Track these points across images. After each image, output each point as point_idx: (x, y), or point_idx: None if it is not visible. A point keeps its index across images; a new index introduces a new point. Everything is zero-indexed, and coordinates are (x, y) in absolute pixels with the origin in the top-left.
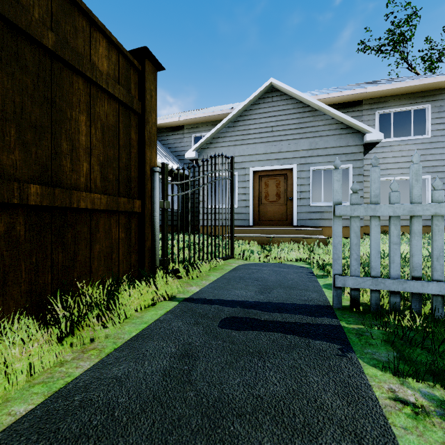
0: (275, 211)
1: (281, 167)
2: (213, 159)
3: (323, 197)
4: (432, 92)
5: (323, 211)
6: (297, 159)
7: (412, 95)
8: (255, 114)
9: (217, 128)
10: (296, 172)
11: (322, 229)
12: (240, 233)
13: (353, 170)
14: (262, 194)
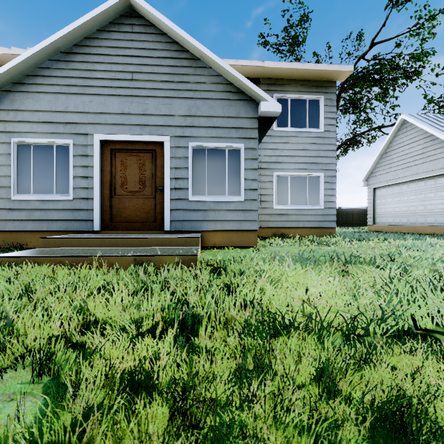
0: (138, 206)
1: (146, 139)
2: (26, 112)
3: (208, 189)
4: (325, 83)
5: (207, 208)
6: (170, 128)
7: (308, 83)
8: (104, 47)
9: (30, 56)
10: (169, 147)
11: (206, 234)
12: (59, 247)
13: (246, 151)
14: (117, 179)
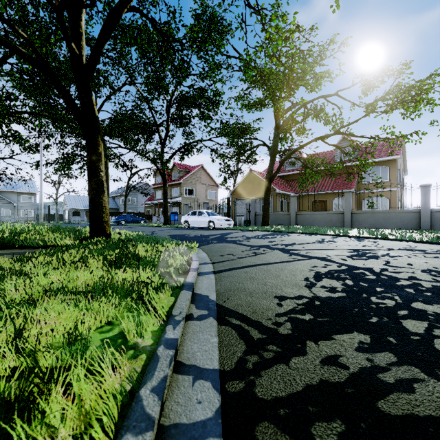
0: None
1: None
2: None
3: (5, 214)
4: (34, 194)
5: (5, 217)
6: None
7: (30, 193)
8: None
9: None
10: None
11: (5, 220)
12: None
13: (12, 210)
14: None
